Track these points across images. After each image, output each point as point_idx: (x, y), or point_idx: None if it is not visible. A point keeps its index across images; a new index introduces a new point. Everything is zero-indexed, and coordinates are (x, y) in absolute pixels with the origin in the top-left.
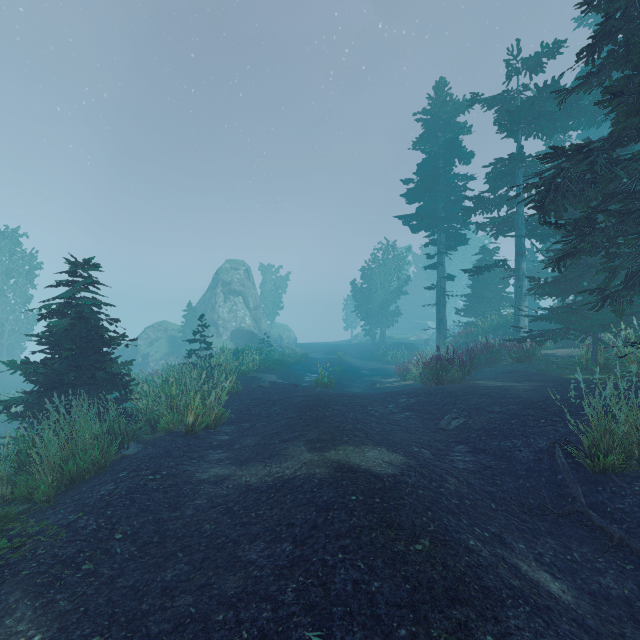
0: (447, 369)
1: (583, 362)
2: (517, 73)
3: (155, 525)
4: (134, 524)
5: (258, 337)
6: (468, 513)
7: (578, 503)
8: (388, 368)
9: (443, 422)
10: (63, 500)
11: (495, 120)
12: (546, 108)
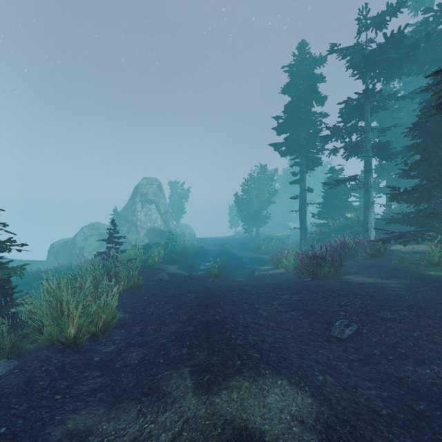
0: (322, 266)
1: (435, 259)
2: (366, 29)
3: None
4: None
5: (166, 234)
6: None
7: None
8: (262, 257)
9: (335, 329)
10: None
11: (348, 67)
12: (390, 55)
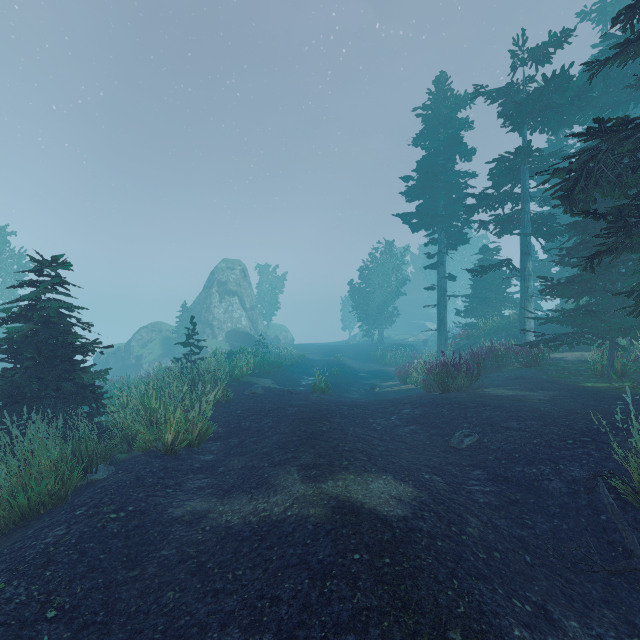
0: (453, 376)
1: (598, 368)
2: (523, 64)
3: (104, 592)
4: (77, 592)
5: (254, 338)
6: (500, 573)
7: (636, 559)
8: (387, 370)
9: (454, 440)
10: (2, 548)
11: (499, 114)
12: (554, 100)
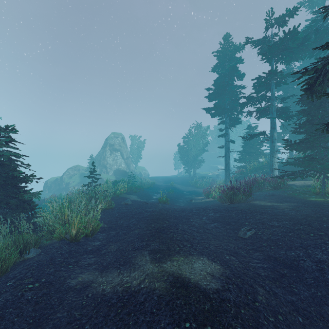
0: (236, 194)
1: (316, 190)
2: (271, 26)
3: None
4: None
5: (128, 174)
6: None
7: None
8: (198, 190)
9: (241, 232)
10: None
11: (259, 53)
12: (289, 45)
